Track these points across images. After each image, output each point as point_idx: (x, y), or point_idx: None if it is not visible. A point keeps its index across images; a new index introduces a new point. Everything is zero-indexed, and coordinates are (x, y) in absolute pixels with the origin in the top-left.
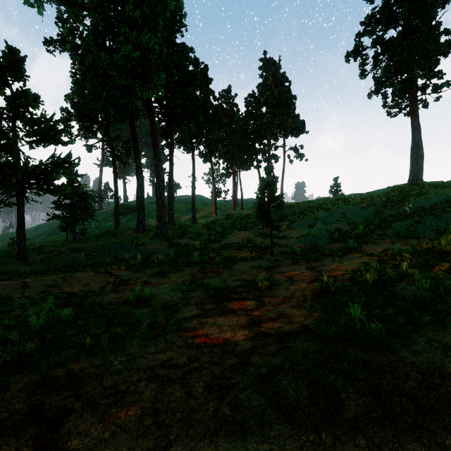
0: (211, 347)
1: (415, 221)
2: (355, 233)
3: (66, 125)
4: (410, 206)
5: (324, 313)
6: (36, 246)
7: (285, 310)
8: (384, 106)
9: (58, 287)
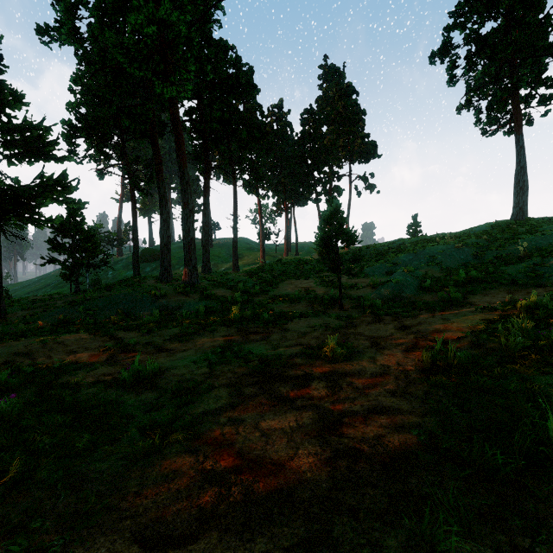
0: (247, 485)
1: (535, 264)
2: (454, 280)
3: (69, 142)
4: (524, 244)
5: (457, 409)
6: (29, 300)
7: (379, 399)
8: (477, 123)
9: (30, 355)
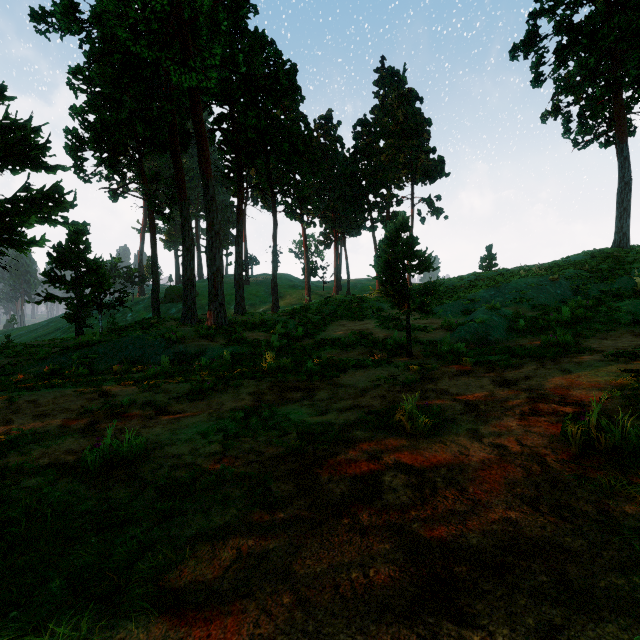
0: None
1: None
2: (555, 320)
3: (74, 155)
4: None
5: None
6: (25, 346)
7: (513, 519)
8: (565, 134)
9: None
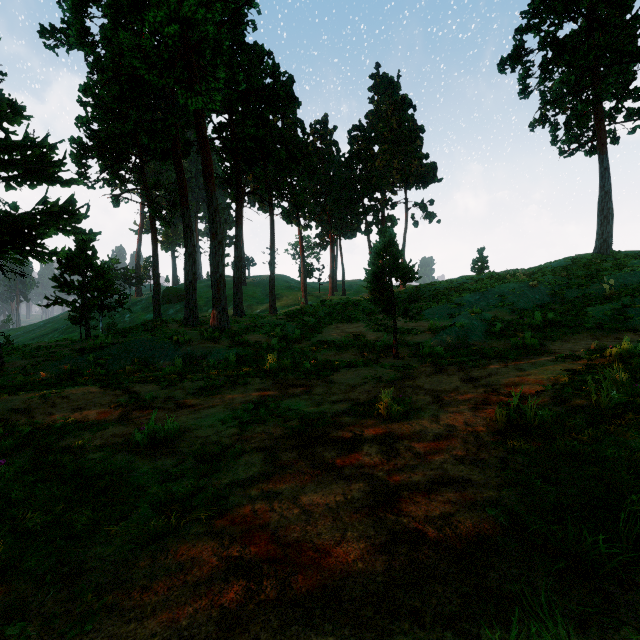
0: (282, 578)
1: (624, 305)
2: (528, 324)
3: (79, 163)
4: (611, 282)
5: (541, 481)
6: (32, 348)
7: (445, 468)
8: (553, 141)
9: (28, 412)
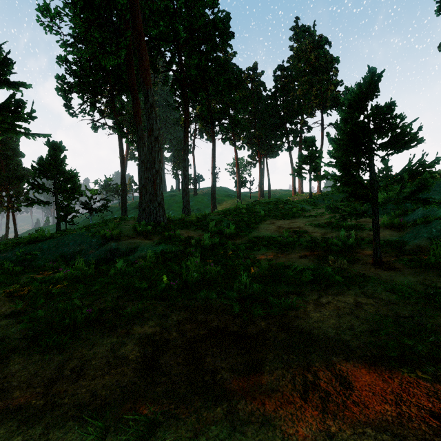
0: None
1: None
2: None
3: (63, 95)
4: None
5: None
6: None
7: None
8: None
9: None
